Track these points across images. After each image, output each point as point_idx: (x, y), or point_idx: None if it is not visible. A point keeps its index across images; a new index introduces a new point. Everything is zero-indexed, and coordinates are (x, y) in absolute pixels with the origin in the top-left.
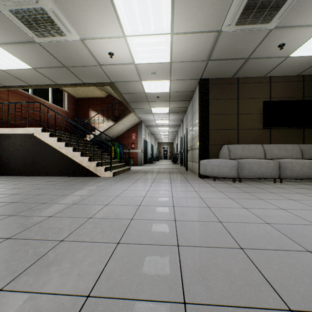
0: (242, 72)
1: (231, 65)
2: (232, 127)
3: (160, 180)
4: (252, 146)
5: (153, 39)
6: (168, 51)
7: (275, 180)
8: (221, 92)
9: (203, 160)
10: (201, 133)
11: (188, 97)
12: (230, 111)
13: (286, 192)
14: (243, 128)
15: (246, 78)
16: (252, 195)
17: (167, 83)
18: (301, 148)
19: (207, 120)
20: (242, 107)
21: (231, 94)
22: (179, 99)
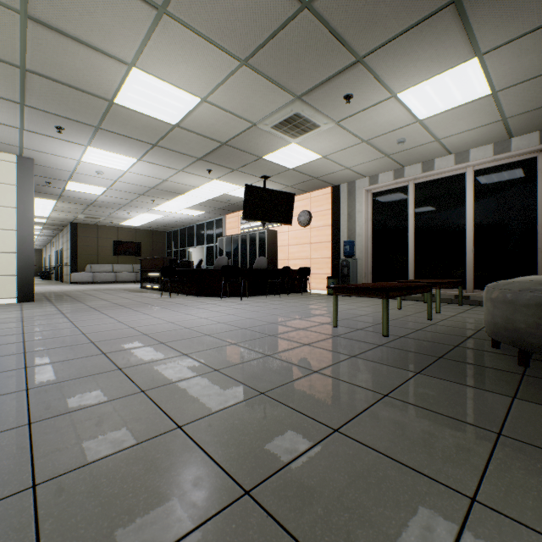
0: (99, 224)
1: (91, 222)
2: (95, 254)
3: (40, 286)
4: (107, 265)
5: (39, 213)
6: (48, 215)
7: (114, 282)
8: (87, 232)
9: (74, 273)
10: (72, 256)
11: (64, 225)
12: (93, 244)
13: (109, 285)
14: (102, 255)
15: (104, 226)
16: (91, 286)
17: (45, 220)
18: (134, 267)
19: (77, 248)
20: (101, 243)
21: (94, 234)
22: (55, 225)
